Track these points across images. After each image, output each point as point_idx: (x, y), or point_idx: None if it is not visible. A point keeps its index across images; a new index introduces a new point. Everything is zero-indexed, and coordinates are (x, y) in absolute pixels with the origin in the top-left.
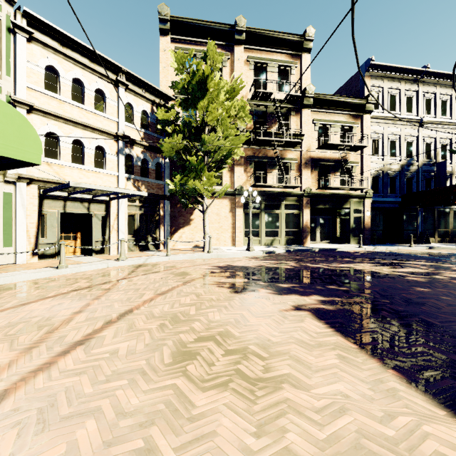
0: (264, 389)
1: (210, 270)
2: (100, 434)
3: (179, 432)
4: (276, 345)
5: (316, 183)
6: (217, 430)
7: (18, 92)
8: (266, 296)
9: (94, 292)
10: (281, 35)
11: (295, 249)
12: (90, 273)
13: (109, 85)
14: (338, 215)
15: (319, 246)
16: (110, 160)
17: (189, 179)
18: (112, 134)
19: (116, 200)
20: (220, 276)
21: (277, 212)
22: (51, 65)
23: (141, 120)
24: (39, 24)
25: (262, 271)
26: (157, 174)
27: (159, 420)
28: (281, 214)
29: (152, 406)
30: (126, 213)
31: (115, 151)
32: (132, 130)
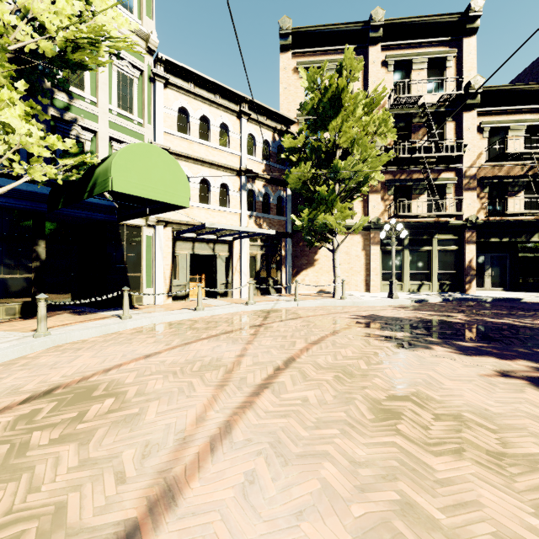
0: (516, 466)
1: (354, 319)
2: (344, 478)
3: (433, 494)
4: (501, 417)
5: (485, 209)
6: (480, 501)
7: (157, 138)
8: (449, 356)
9: (242, 336)
10: (432, 19)
11: (455, 297)
12: (225, 316)
13: (232, 117)
14: (520, 252)
15: (491, 295)
16: (233, 198)
17: (318, 213)
18: (236, 169)
19: (239, 240)
20: (371, 328)
21: (426, 249)
22: (183, 106)
23: (262, 151)
24: (173, 68)
25: (423, 324)
26: (278, 209)
27: (401, 476)
28: (432, 251)
29: (383, 461)
30: (248, 253)
31: (237, 187)
32: (253, 163)
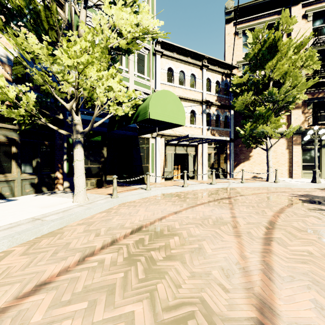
0: None
1: (295, 197)
2: None
3: None
4: None
5: None
6: None
7: (156, 87)
8: None
9: (223, 204)
10: None
11: None
12: (201, 191)
13: (197, 69)
14: None
15: None
16: (198, 118)
17: (257, 125)
18: (199, 101)
19: (201, 144)
20: (315, 204)
21: None
22: (170, 67)
23: (215, 88)
24: (165, 45)
25: None
26: (224, 124)
27: None
28: None
29: None
30: (206, 152)
31: (200, 112)
32: (210, 96)
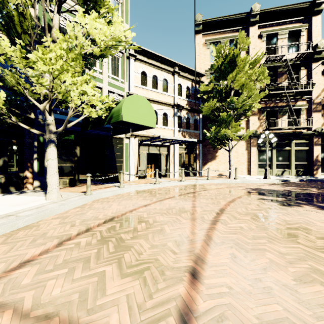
0: None
1: (247, 190)
2: (279, 259)
3: None
4: None
5: None
6: None
7: (130, 90)
8: (314, 210)
9: (188, 198)
10: (291, 7)
11: (307, 178)
12: (171, 187)
13: (169, 75)
14: None
15: None
16: (170, 120)
17: (220, 128)
18: (171, 104)
19: (173, 145)
20: (260, 195)
21: (287, 149)
22: (143, 71)
23: (185, 93)
24: (138, 50)
25: (292, 194)
26: (194, 126)
27: (307, 259)
28: (291, 150)
29: (296, 253)
30: (178, 152)
31: (172, 115)
32: (181, 100)
